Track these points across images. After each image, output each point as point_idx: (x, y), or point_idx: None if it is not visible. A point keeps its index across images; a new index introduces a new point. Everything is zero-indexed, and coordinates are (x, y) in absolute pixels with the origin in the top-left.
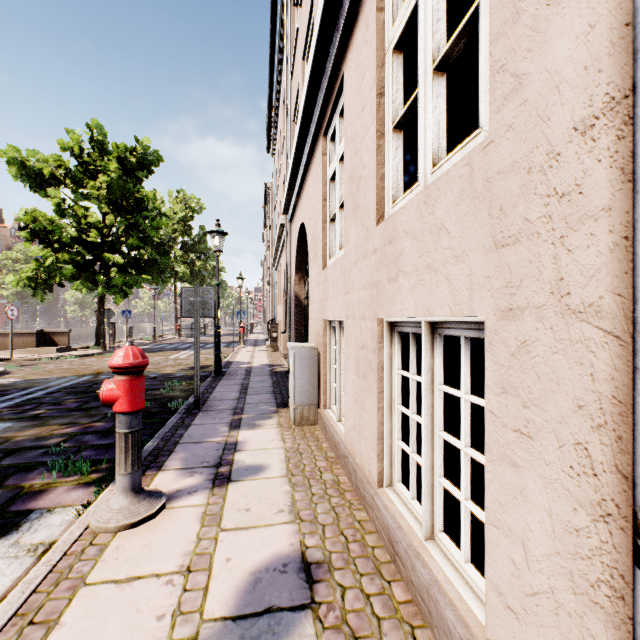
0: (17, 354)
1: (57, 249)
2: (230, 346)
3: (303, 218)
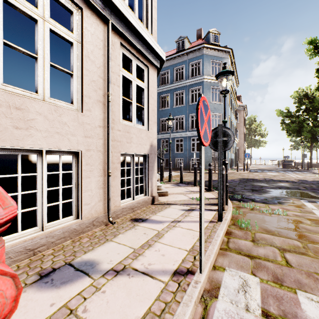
0: None
1: None
2: None
3: None
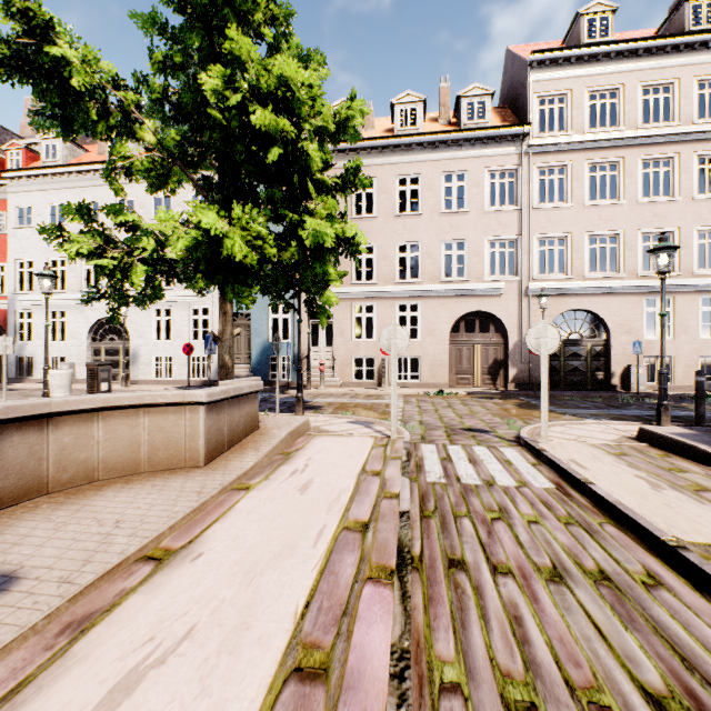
0: (302, 445)
1: (298, 195)
2: (271, 393)
3: (591, 309)
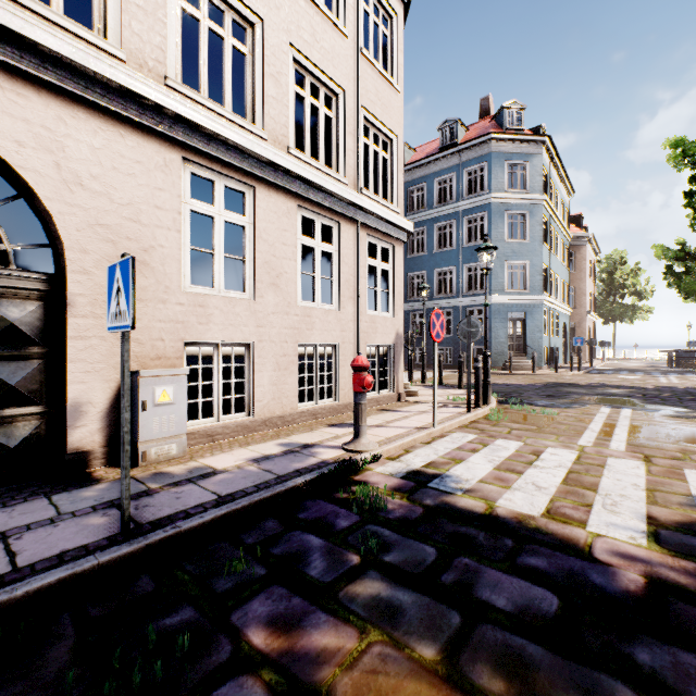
0: None
1: None
2: None
3: None
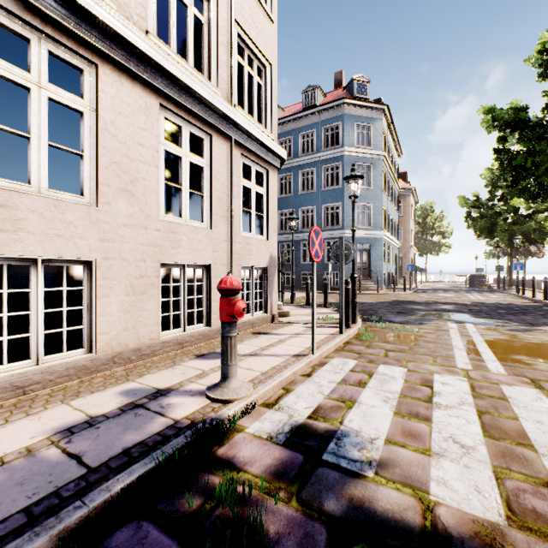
0: None
1: None
2: None
3: None
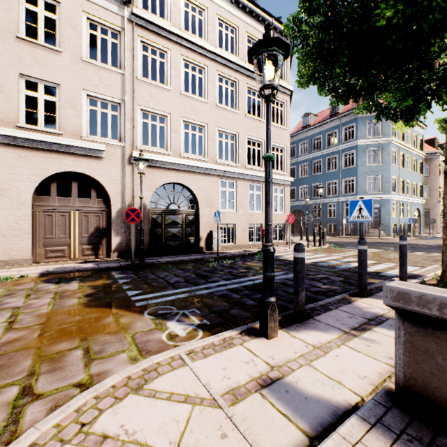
0: None
1: None
2: None
3: (186, 183)
